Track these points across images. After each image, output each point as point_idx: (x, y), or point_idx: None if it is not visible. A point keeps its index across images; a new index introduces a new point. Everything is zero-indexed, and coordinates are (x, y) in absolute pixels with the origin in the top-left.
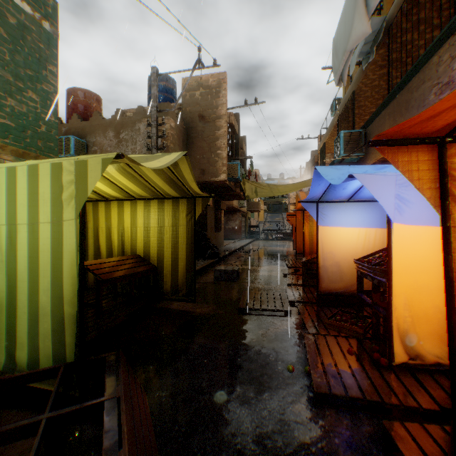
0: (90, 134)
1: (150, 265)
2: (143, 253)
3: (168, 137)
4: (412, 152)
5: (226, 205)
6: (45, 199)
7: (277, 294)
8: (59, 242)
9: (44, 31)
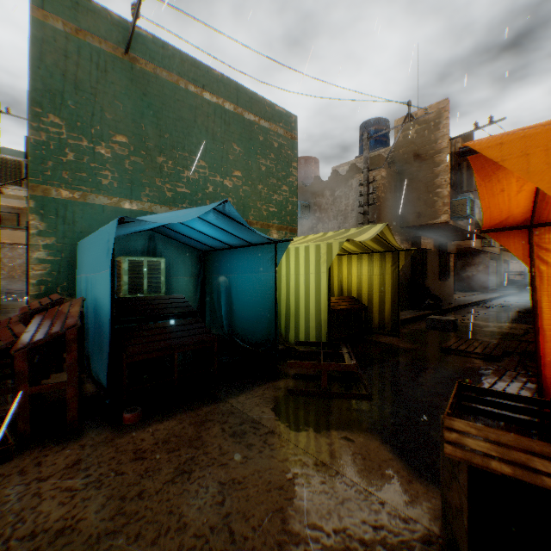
0: (311, 196)
1: (362, 304)
2: (356, 295)
3: (379, 188)
4: (510, 234)
5: (458, 246)
6: (312, 262)
7: (492, 345)
8: (318, 283)
9: (290, 141)
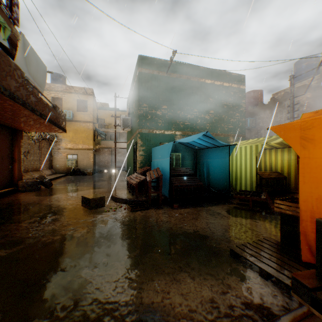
0: (256, 114)
1: (282, 176)
2: (280, 171)
3: (304, 105)
4: None
5: None
6: (248, 154)
7: None
8: (251, 163)
9: (240, 89)
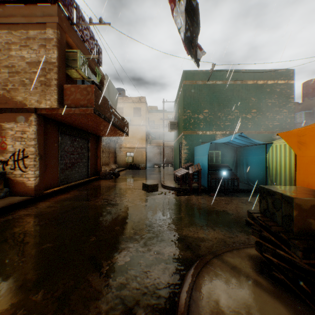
0: (313, 106)
1: None
2: None
3: None
4: None
5: None
6: (286, 151)
7: None
8: (289, 160)
9: (288, 85)
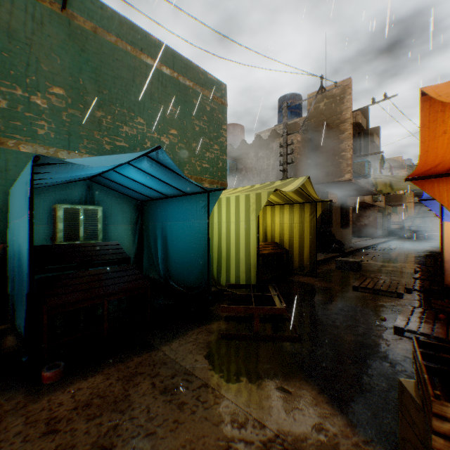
0: (238, 157)
1: (284, 249)
2: (279, 241)
3: (295, 150)
4: (434, 181)
5: (355, 201)
6: (242, 211)
7: (394, 283)
8: (248, 230)
9: (220, 106)
